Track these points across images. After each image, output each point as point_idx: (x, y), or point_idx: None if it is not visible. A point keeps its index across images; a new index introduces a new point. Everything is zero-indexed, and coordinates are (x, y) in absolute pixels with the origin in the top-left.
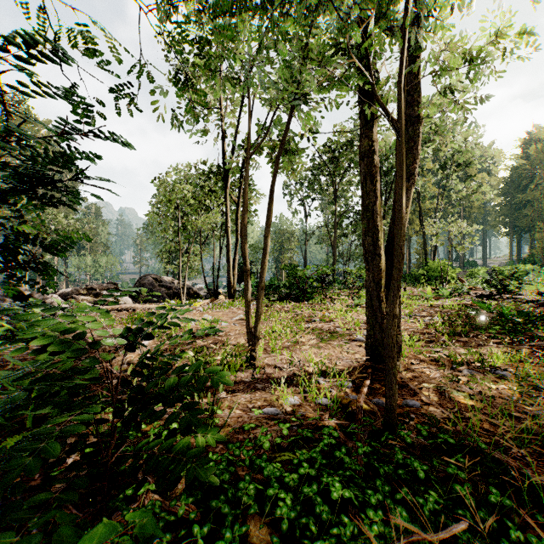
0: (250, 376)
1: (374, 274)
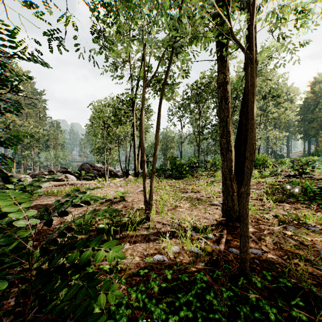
0: (146, 230)
1: (227, 163)
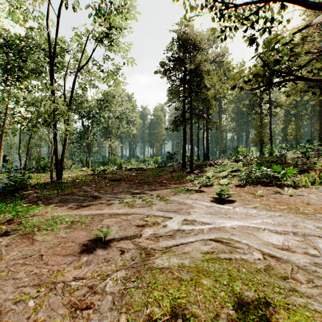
0: None
1: (56, 161)
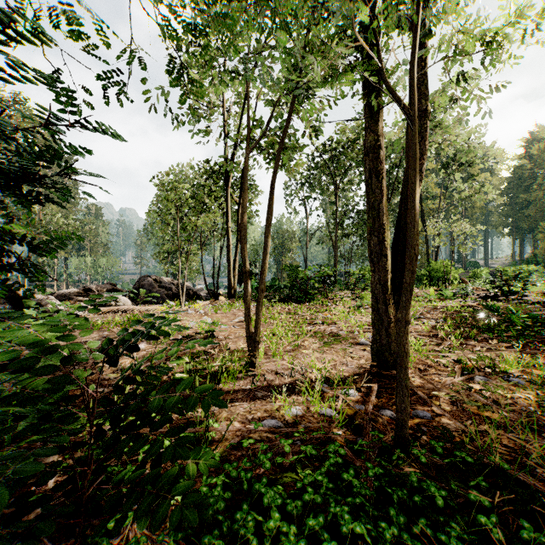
0: (249, 383)
1: (380, 276)
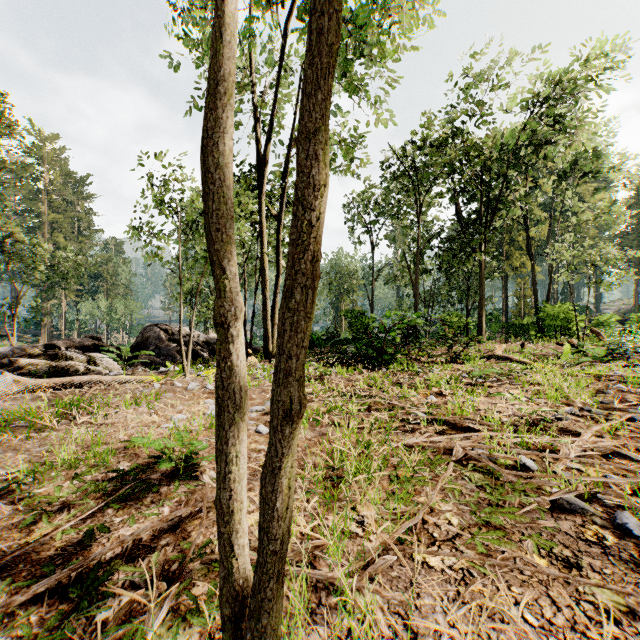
0: None
1: None
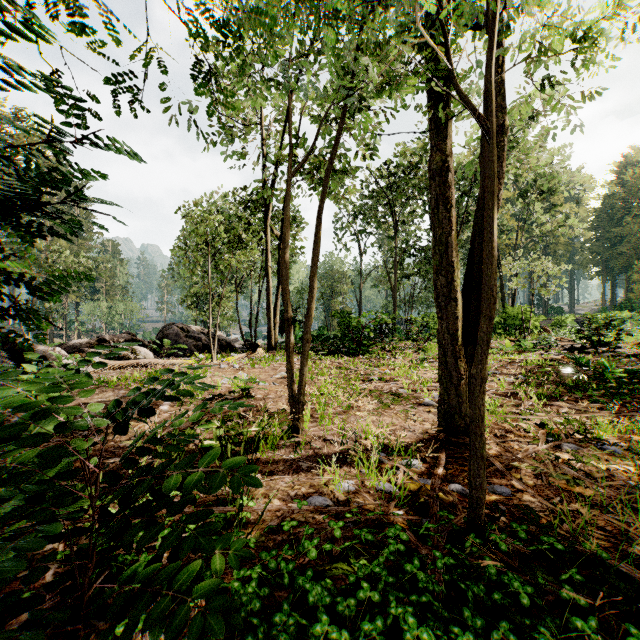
0: (292, 451)
1: (449, 324)
